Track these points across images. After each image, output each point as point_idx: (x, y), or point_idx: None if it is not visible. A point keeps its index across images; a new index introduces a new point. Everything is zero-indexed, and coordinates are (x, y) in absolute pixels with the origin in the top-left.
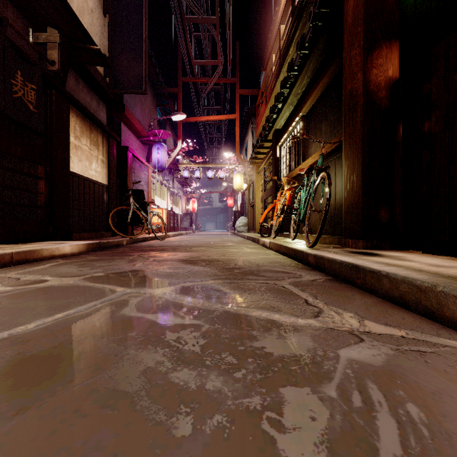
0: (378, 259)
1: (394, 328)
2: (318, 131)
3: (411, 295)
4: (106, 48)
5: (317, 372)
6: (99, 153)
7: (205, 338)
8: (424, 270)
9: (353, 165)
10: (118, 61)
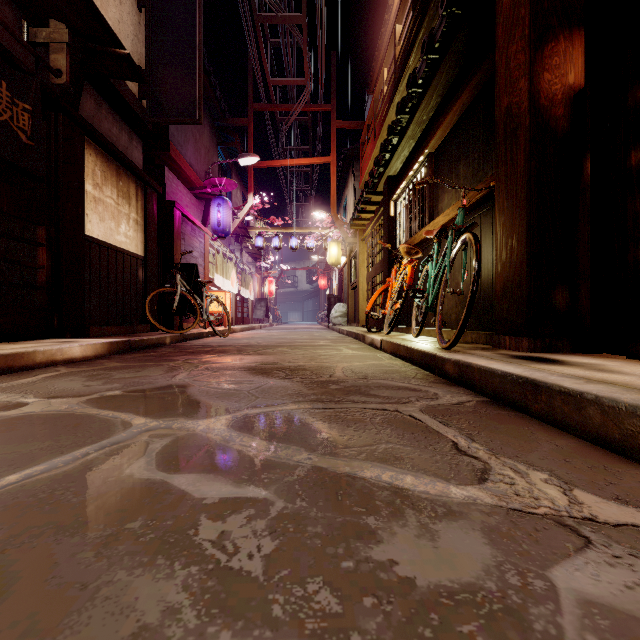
0: (564, 370)
1: (637, 510)
2: (453, 174)
3: None
4: (141, 57)
5: None
6: (131, 210)
7: (275, 535)
8: None
9: (511, 222)
10: (159, 77)
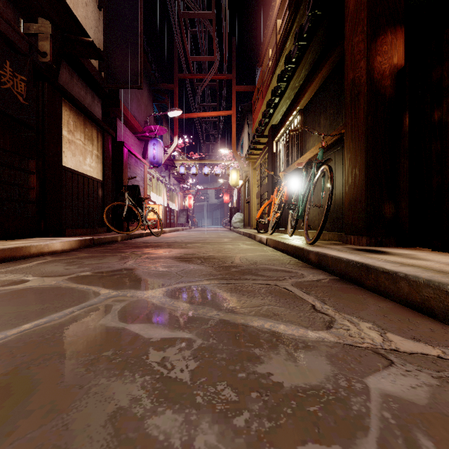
0: (388, 258)
1: (426, 345)
2: (316, 124)
3: (438, 302)
4: (101, 42)
5: (345, 416)
6: (94, 148)
7: (196, 359)
8: (447, 271)
9: (355, 158)
10: (113, 56)
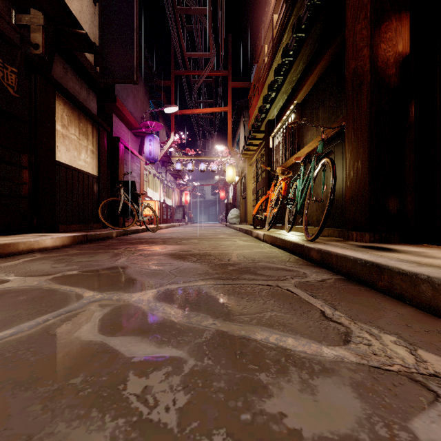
0: (399, 256)
1: None
2: (314, 118)
3: None
4: (96, 37)
5: None
6: (89, 144)
7: (187, 389)
8: None
9: (357, 150)
10: (108, 50)
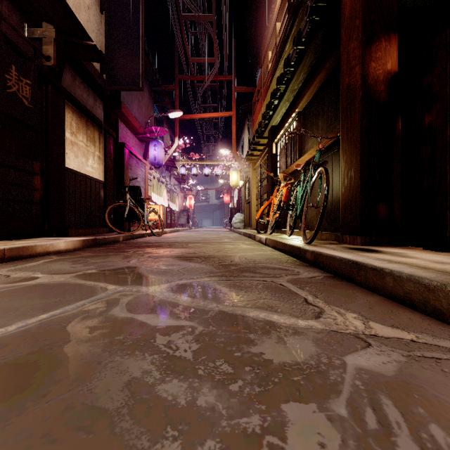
0: (378, 256)
1: (402, 331)
2: (314, 126)
3: (418, 295)
4: (102, 45)
5: (323, 384)
6: (96, 150)
7: (198, 342)
8: (429, 267)
9: (350, 160)
10: (114, 58)
